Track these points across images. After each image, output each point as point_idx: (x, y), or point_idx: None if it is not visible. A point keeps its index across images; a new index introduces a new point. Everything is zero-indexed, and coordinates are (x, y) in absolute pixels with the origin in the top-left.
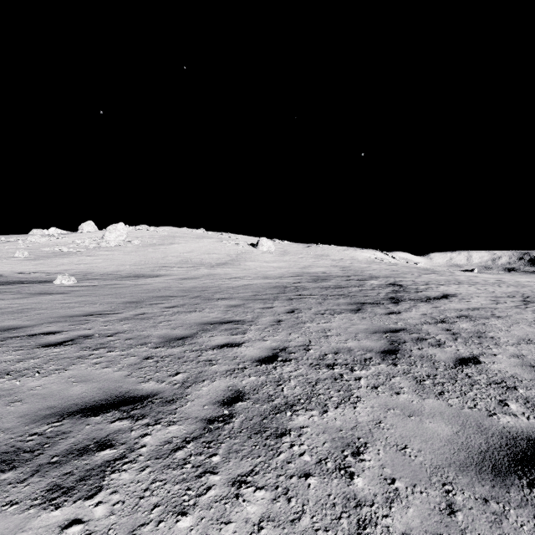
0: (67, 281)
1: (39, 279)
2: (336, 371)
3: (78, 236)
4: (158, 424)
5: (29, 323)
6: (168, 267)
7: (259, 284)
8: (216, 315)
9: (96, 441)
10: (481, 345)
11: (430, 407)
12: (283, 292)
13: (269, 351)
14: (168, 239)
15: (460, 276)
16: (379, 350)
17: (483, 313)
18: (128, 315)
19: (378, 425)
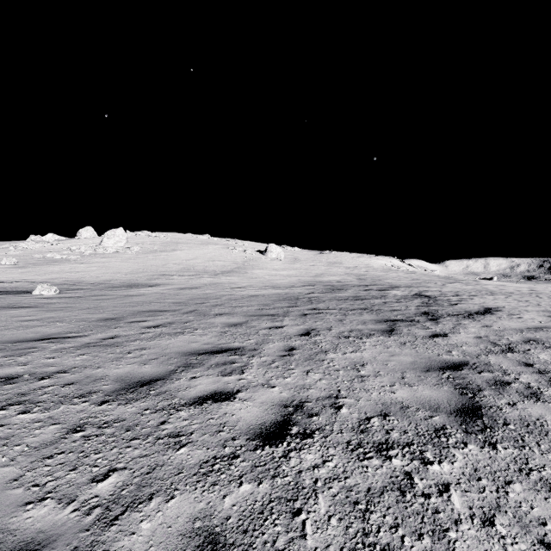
0: (47, 291)
1: (19, 289)
2: (397, 465)
3: (75, 243)
4: None
5: None
6: (168, 275)
7: (267, 295)
8: (208, 339)
9: None
10: None
11: None
12: (295, 306)
13: (277, 411)
14: (170, 245)
15: (487, 285)
16: (451, 408)
17: None
18: (93, 339)
19: None
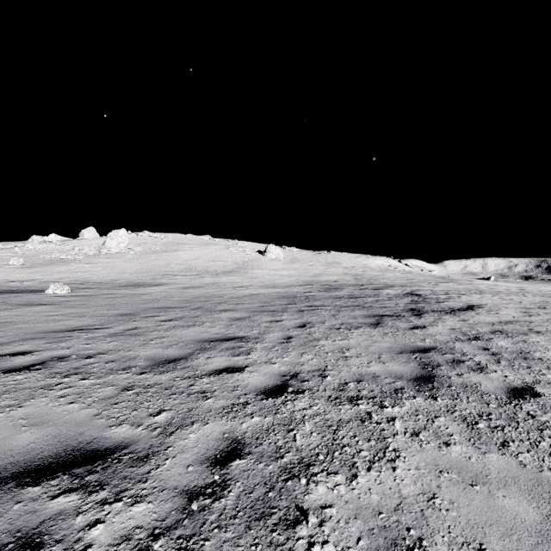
0: (60, 290)
1: (31, 288)
2: (362, 408)
3: (78, 243)
4: (119, 500)
5: (0, 341)
6: (171, 275)
7: (267, 294)
8: (217, 330)
9: (20, 537)
10: (531, 370)
11: (496, 468)
12: (293, 303)
13: (277, 378)
14: (172, 246)
15: (479, 284)
16: (411, 377)
17: (519, 327)
18: (117, 330)
19: (432, 503)
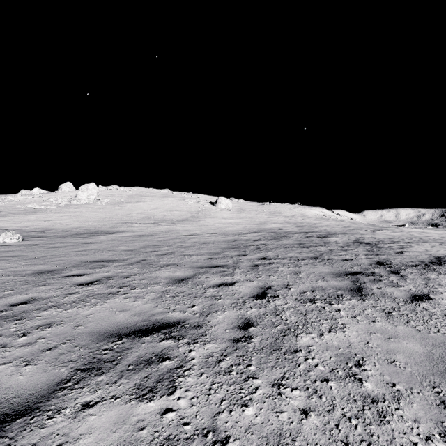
0: (9, 239)
1: None
2: None
3: (54, 195)
4: None
5: None
6: (130, 223)
7: (217, 242)
8: (142, 305)
9: None
10: None
11: None
12: (244, 254)
13: None
14: (135, 198)
15: (411, 232)
16: None
17: None
18: None
19: None
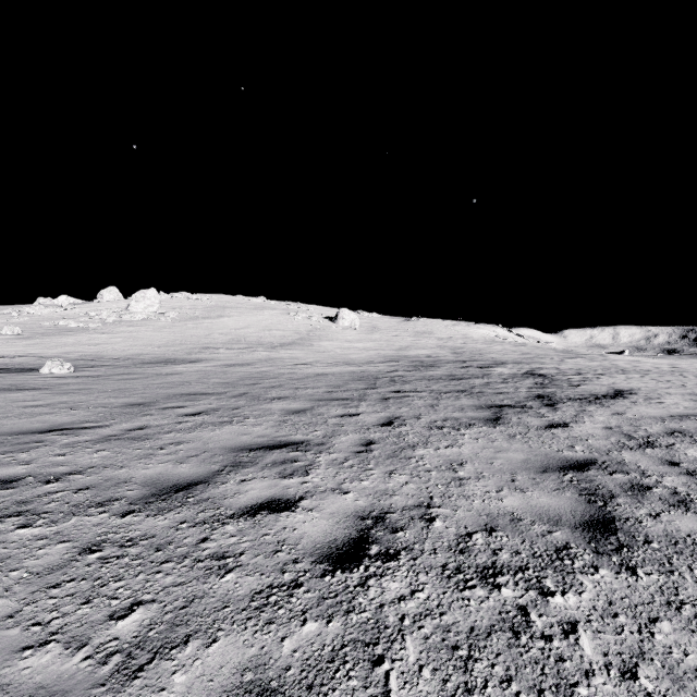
0: (58, 369)
1: (23, 366)
2: (507, 596)
3: (94, 307)
4: None
5: None
6: (212, 348)
7: (338, 374)
8: (262, 431)
9: None
10: None
11: None
12: (374, 387)
13: (352, 524)
14: (216, 310)
15: (617, 361)
16: (575, 521)
17: None
18: (115, 431)
19: None
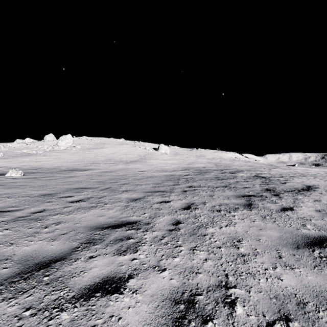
0: (15, 174)
1: None
2: None
3: (41, 143)
4: None
5: None
6: (97, 163)
7: (158, 176)
8: (113, 213)
9: None
10: None
11: None
12: (177, 184)
13: (168, 310)
14: (100, 145)
15: (296, 169)
16: None
17: None
18: (24, 213)
19: None
